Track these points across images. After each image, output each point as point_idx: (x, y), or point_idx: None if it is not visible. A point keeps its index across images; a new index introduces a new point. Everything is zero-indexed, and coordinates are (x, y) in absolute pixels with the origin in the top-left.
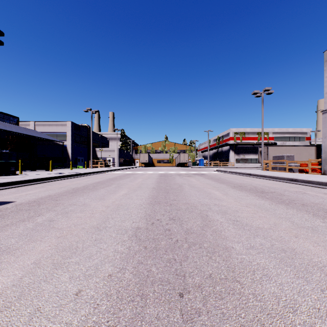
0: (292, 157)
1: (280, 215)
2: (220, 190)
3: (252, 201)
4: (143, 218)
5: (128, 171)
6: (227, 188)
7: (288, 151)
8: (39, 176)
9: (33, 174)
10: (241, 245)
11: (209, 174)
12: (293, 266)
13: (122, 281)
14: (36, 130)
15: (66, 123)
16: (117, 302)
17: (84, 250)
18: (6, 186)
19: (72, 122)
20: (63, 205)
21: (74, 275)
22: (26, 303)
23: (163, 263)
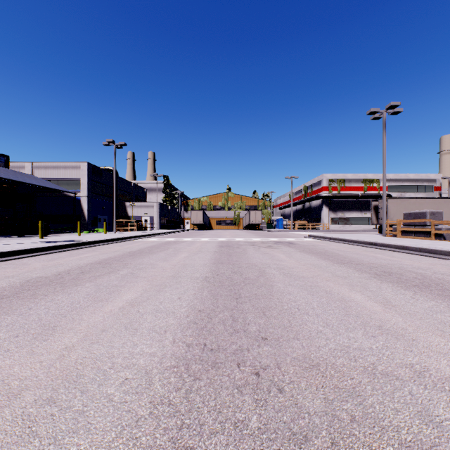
0: (440, 214)
1: None
2: (360, 288)
3: None
4: None
5: (170, 238)
6: (368, 281)
7: (419, 206)
8: None
9: None
10: None
11: (301, 244)
12: None
13: None
14: (34, 174)
15: (79, 165)
16: None
17: None
18: None
19: (88, 163)
20: None
21: None
22: None
23: None
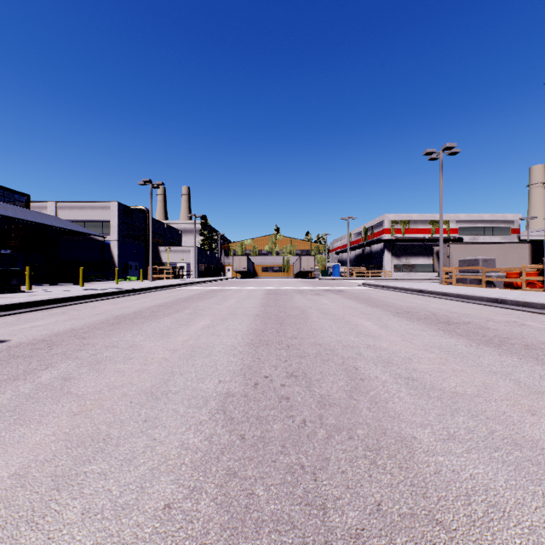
0: (492, 261)
1: (490, 368)
2: (373, 320)
3: (433, 339)
4: (239, 373)
5: (213, 286)
6: (385, 316)
7: (484, 252)
8: (60, 294)
9: (50, 291)
10: (431, 432)
11: (350, 291)
12: None
13: (192, 523)
14: (58, 216)
15: (108, 205)
16: None
17: (121, 444)
18: None
19: (119, 203)
20: (93, 347)
21: (94, 505)
22: None
23: (279, 476)
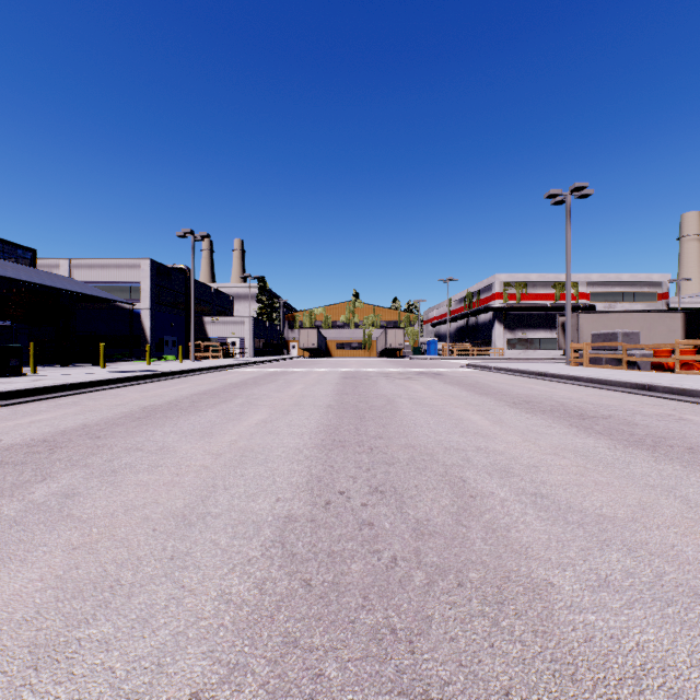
0: (636, 335)
1: (646, 480)
2: (483, 413)
3: (564, 439)
4: (304, 488)
5: (273, 368)
6: (498, 407)
7: (623, 323)
8: (72, 379)
9: (61, 374)
10: (574, 576)
11: (451, 375)
12: None
13: None
14: (73, 277)
15: (138, 263)
16: None
17: (135, 594)
18: None
19: (152, 260)
20: (110, 450)
21: (86, 694)
22: None
23: (360, 646)
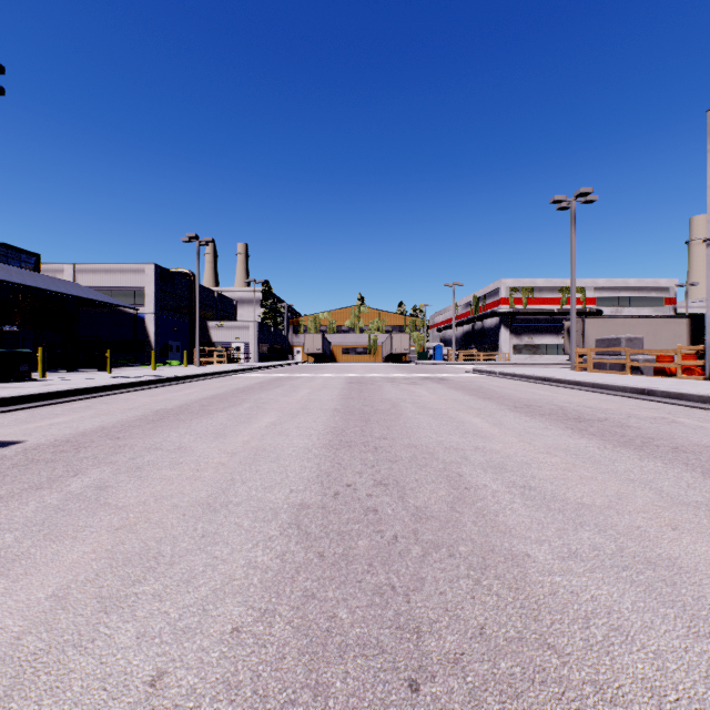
0: (639, 341)
1: (627, 475)
2: (484, 416)
3: (558, 440)
4: (315, 481)
5: (279, 373)
6: (499, 411)
7: (628, 328)
8: (82, 383)
9: (69, 379)
10: (548, 549)
11: (456, 380)
12: (680, 605)
13: (266, 647)
14: (77, 281)
15: (143, 268)
16: (254, 707)
17: (176, 562)
18: (7, 406)
19: (156, 265)
20: (131, 449)
21: (150, 628)
22: (23, 709)
23: (366, 598)
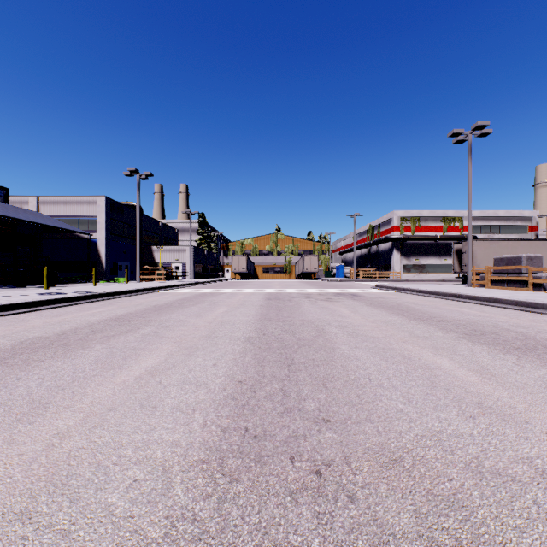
0: (539, 259)
1: None
2: (446, 352)
3: None
4: None
5: (206, 289)
6: (455, 342)
7: (511, 250)
8: None
9: None
10: None
11: (368, 296)
12: None
13: None
14: (40, 211)
15: (95, 200)
16: None
17: None
18: None
19: (106, 197)
20: None
21: None
22: None
23: None
